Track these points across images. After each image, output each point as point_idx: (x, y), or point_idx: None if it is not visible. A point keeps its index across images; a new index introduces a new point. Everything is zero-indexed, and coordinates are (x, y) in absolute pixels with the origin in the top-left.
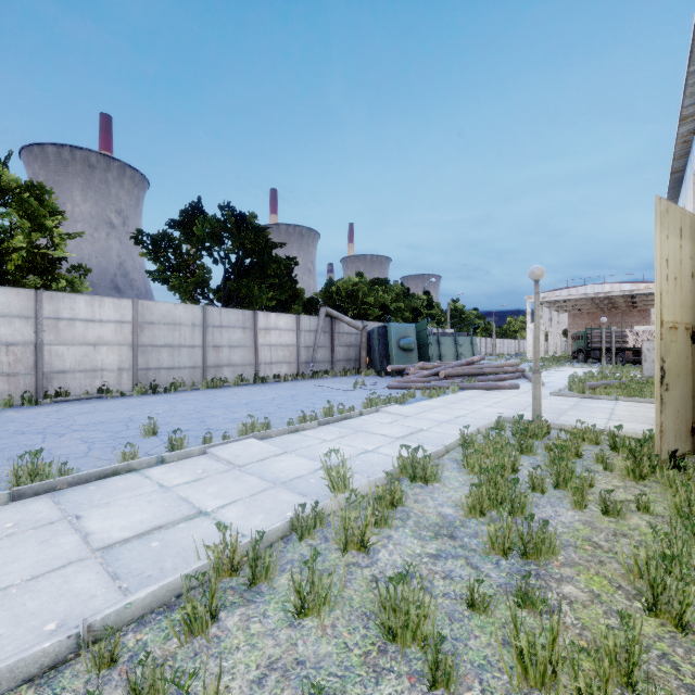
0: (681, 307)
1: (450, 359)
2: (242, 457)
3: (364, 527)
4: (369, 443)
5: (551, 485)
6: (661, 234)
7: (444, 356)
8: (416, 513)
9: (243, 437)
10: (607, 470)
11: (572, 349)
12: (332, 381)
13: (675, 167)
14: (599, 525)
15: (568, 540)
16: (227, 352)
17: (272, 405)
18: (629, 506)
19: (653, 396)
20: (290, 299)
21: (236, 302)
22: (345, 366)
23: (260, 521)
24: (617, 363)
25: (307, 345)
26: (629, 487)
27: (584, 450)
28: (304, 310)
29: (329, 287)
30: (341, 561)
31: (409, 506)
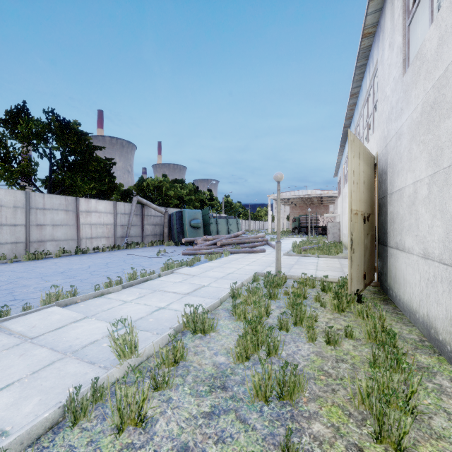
0: (359, 201)
1: (224, 234)
2: (38, 328)
3: (141, 401)
4: (163, 301)
5: (291, 323)
6: (351, 154)
7: (220, 232)
8: (195, 366)
9: (45, 306)
10: (322, 307)
11: (292, 226)
12: (142, 250)
13: (346, 124)
14: (326, 354)
15: (309, 372)
16: (50, 229)
17: (86, 272)
18: (342, 337)
19: (335, 254)
20: (109, 189)
21: (61, 190)
22: (153, 239)
23: (32, 407)
24: (314, 234)
25: (123, 224)
26: (336, 318)
27: (308, 293)
28: (121, 198)
29: (141, 182)
30: (114, 446)
31: (190, 360)
